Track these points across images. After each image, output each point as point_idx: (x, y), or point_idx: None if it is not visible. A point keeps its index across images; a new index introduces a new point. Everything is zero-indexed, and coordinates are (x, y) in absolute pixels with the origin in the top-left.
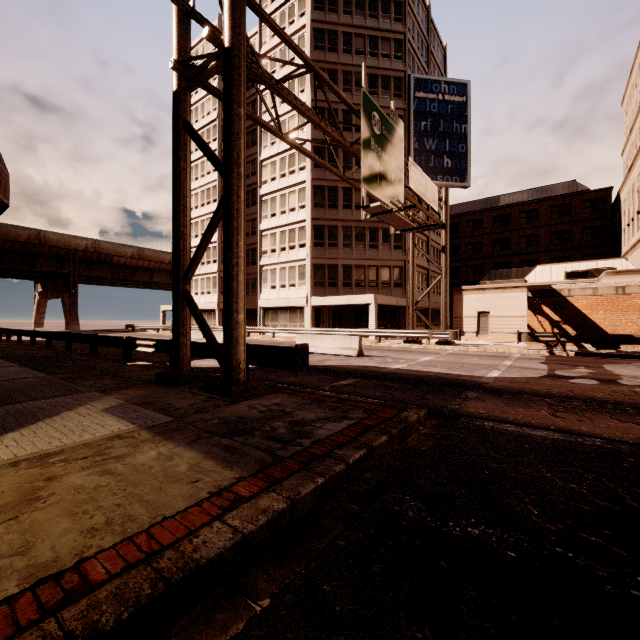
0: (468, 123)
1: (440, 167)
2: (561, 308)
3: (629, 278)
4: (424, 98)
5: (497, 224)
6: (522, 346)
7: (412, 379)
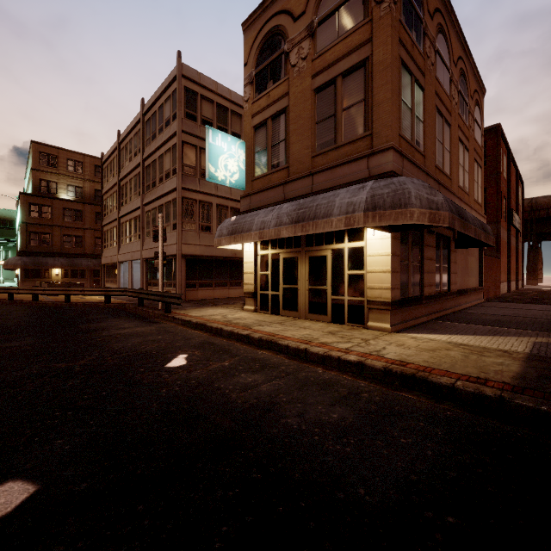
0: None
1: None
2: None
3: None
4: None
5: None
6: None
7: None
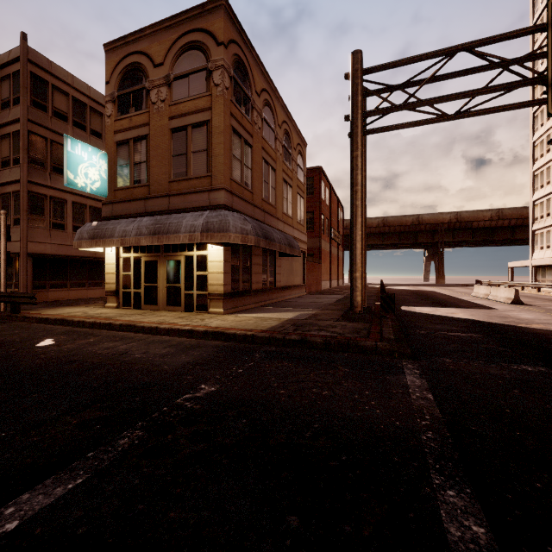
0: None
1: None
2: None
3: None
4: None
5: None
6: None
7: (544, 349)
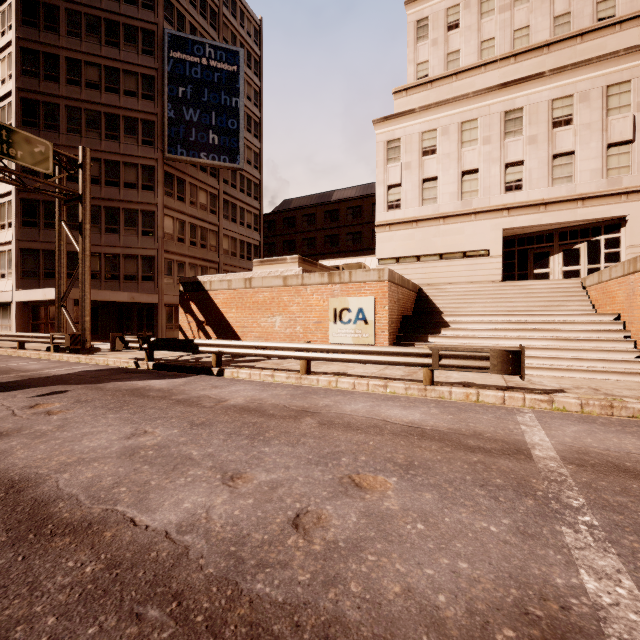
0: (240, 97)
1: (204, 143)
2: (205, 305)
3: (270, 269)
4: (183, 60)
5: (328, 220)
6: (167, 353)
7: None
